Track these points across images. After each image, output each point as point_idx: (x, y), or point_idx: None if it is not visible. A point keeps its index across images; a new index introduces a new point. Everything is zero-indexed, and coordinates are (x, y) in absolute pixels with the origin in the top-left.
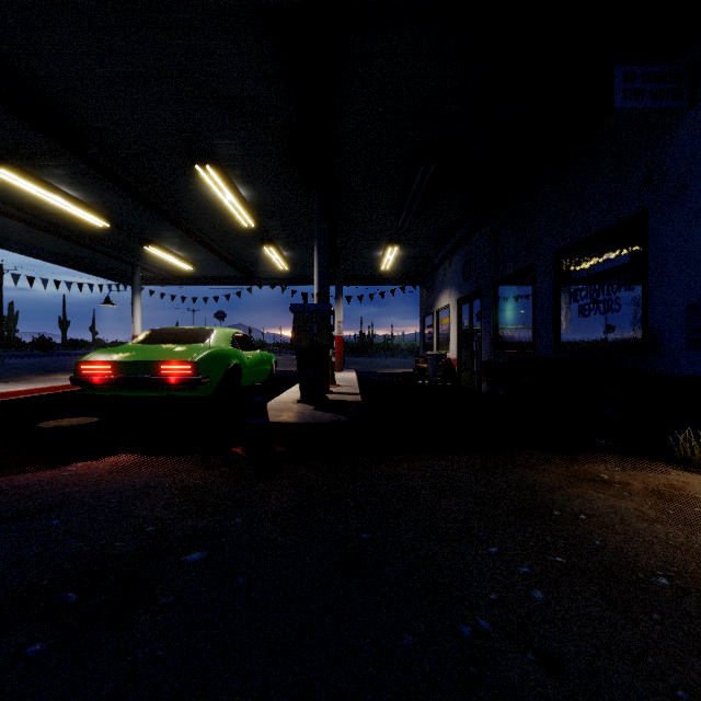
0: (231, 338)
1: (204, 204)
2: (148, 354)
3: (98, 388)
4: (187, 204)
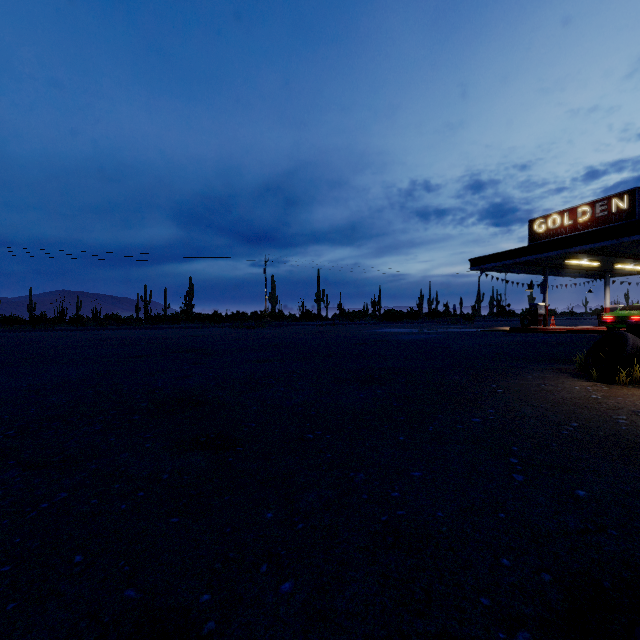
0: None
1: None
2: (625, 314)
3: (608, 324)
4: (639, 252)
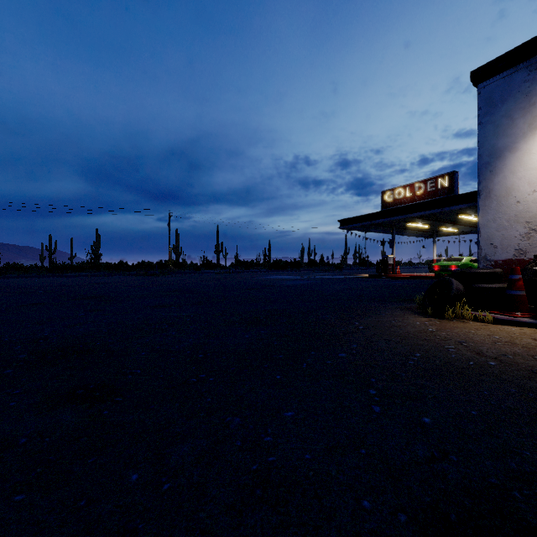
0: (469, 260)
1: (461, 218)
2: (446, 264)
3: (435, 271)
4: (456, 219)
